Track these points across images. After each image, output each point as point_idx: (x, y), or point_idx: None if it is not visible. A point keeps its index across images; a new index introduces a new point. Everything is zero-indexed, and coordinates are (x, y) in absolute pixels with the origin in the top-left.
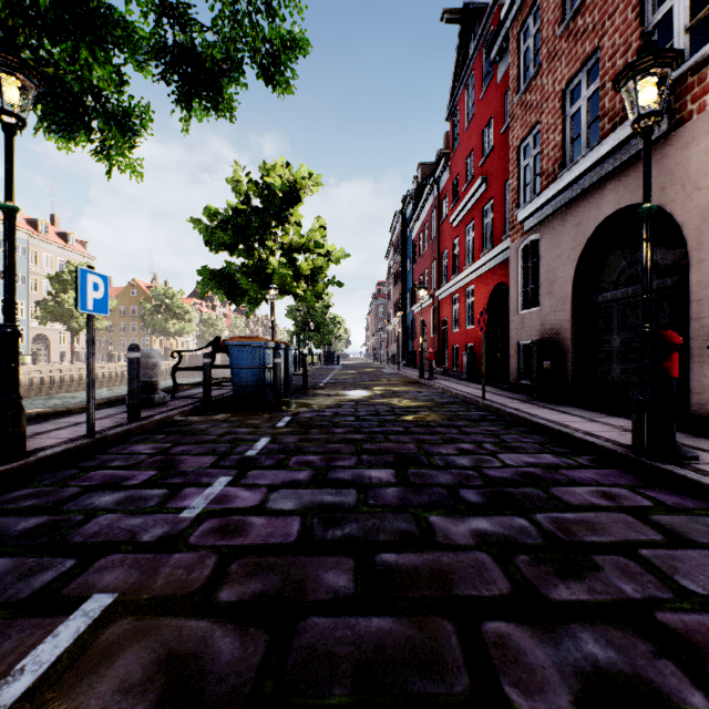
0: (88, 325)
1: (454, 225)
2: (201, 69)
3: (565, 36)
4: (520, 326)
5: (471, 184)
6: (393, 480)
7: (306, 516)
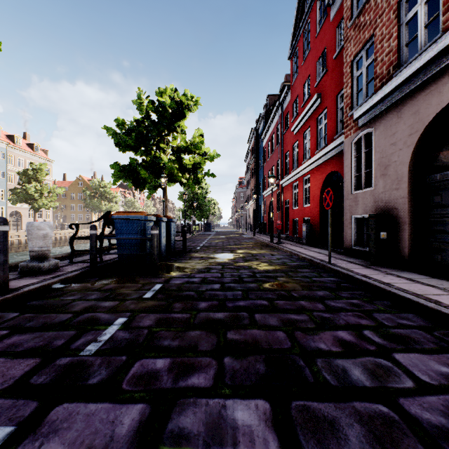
0: None
1: (294, 133)
2: None
3: None
4: (353, 203)
5: (308, 101)
6: (273, 441)
7: None
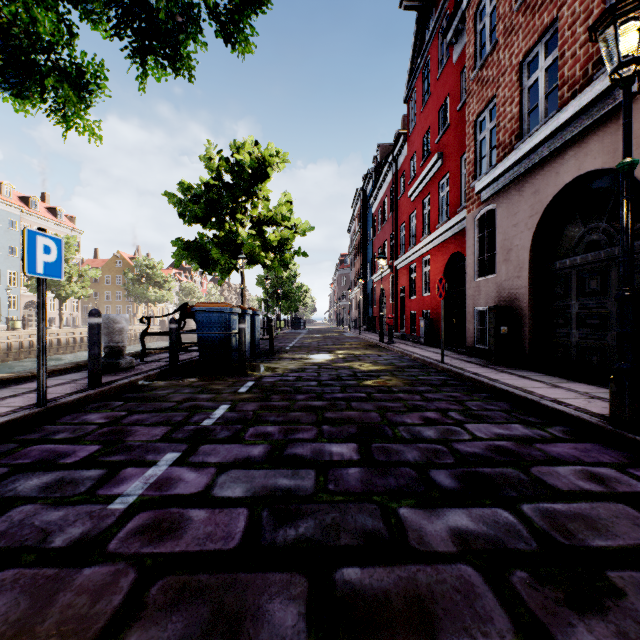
0: (38, 289)
1: (412, 199)
2: (155, 22)
3: (522, 10)
4: (476, 292)
5: (428, 160)
6: (356, 457)
7: (255, 508)
